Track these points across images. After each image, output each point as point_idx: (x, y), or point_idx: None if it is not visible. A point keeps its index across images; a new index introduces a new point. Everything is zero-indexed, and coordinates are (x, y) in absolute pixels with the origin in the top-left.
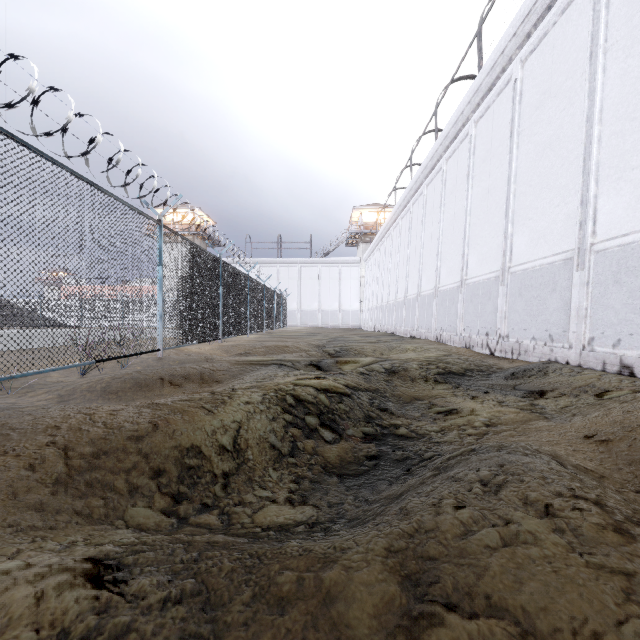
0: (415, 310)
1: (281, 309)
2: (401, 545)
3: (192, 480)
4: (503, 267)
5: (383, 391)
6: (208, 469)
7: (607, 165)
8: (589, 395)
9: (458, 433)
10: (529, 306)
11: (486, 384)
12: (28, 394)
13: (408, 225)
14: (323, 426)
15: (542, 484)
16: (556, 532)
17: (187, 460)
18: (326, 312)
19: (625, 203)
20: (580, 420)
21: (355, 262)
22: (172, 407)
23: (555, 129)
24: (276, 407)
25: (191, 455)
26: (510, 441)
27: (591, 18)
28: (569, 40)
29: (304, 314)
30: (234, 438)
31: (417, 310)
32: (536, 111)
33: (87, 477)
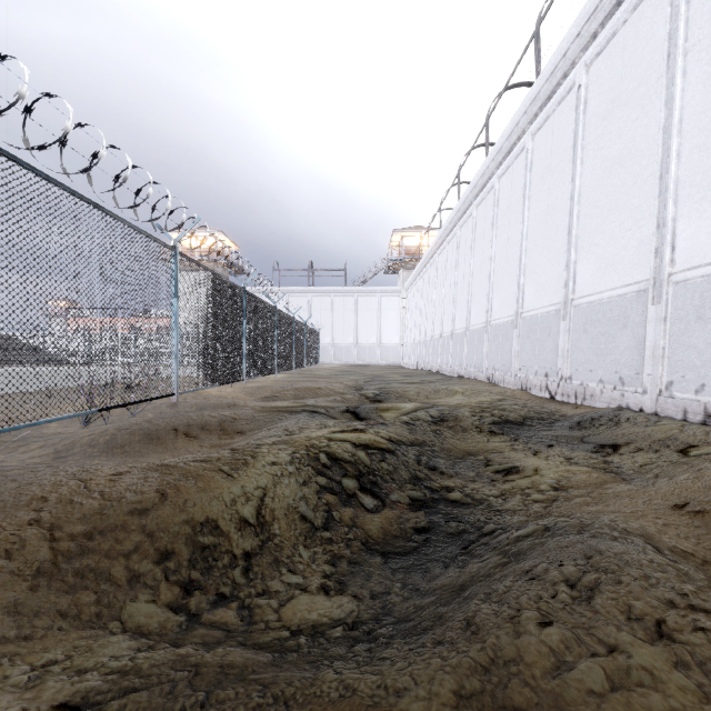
0: (463, 346)
1: (313, 344)
2: (474, 685)
3: (206, 563)
4: (565, 299)
5: (431, 444)
6: (226, 549)
7: (688, 183)
8: (671, 451)
9: (522, 499)
10: (596, 344)
11: (549, 435)
12: (19, 449)
13: (455, 251)
14: (363, 490)
15: (645, 587)
16: (679, 668)
17: (201, 538)
18: (363, 347)
19: (710, 227)
20: (666, 484)
21: (395, 292)
22: (184, 470)
23: (626, 142)
24: (307, 468)
25: (206, 531)
26: (586, 512)
27: (668, 15)
28: (642, 40)
29: (338, 350)
30: (258, 508)
31: (466, 346)
32: (603, 122)
33: (77, 565)
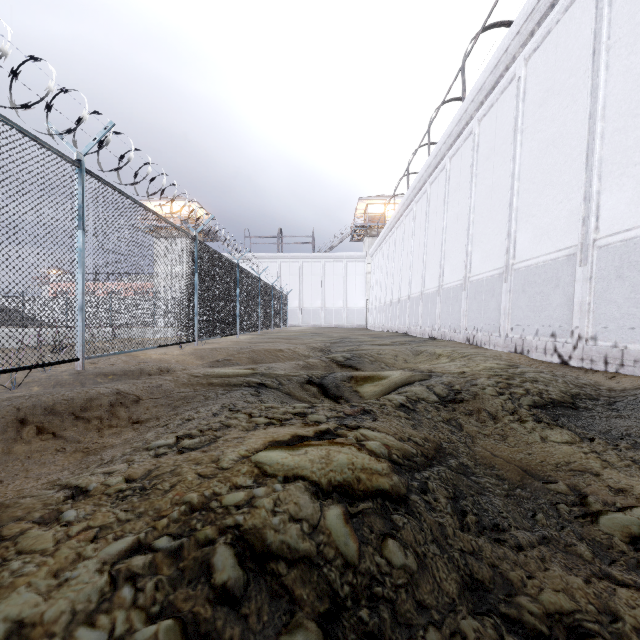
0: (435, 306)
1: (280, 307)
2: None
3: None
4: (582, 240)
5: (451, 450)
6: None
7: None
8: None
9: None
10: None
11: (635, 429)
12: None
13: (424, 209)
14: None
15: None
16: None
17: None
18: (330, 311)
19: None
20: None
21: (360, 257)
22: None
23: None
24: (154, 634)
25: None
26: None
27: None
28: None
29: (306, 313)
30: None
31: (438, 306)
32: None
33: None
